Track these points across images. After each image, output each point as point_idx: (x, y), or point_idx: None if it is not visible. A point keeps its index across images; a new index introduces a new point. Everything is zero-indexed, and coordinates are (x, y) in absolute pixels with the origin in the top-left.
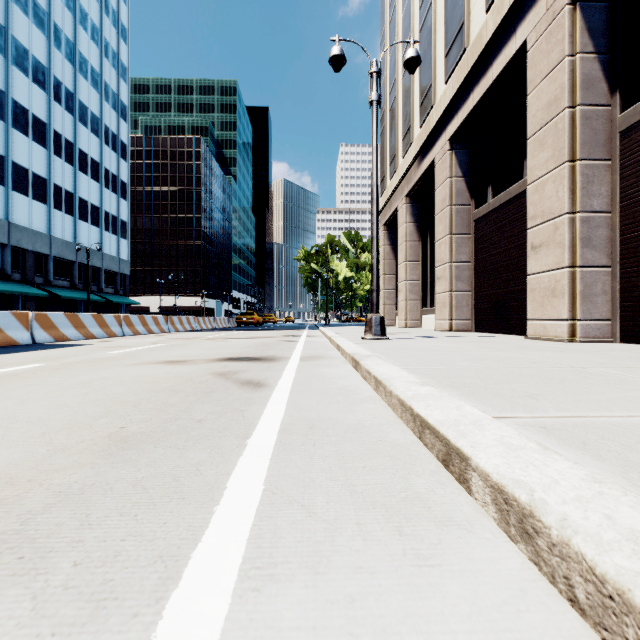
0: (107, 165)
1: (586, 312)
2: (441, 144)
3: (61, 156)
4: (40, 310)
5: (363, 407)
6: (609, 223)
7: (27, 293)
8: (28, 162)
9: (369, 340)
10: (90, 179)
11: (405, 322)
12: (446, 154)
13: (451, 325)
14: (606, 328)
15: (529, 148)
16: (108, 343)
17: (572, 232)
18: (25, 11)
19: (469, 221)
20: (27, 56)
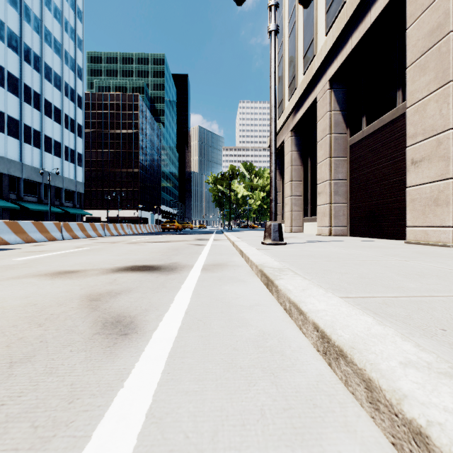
0: (67, 111)
1: None
2: (322, 85)
3: (30, 103)
4: (14, 219)
5: None
6: None
7: (2, 206)
8: (4, 107)
9: (268, 245)
10: (53, 121)
11: (290, 228)
12: (326, 92)
13: (330, 231)
14: None
15: (409, 75)
16: (36, 247)
17: None
18: None
19: (345, 146)
20: (3, 27)
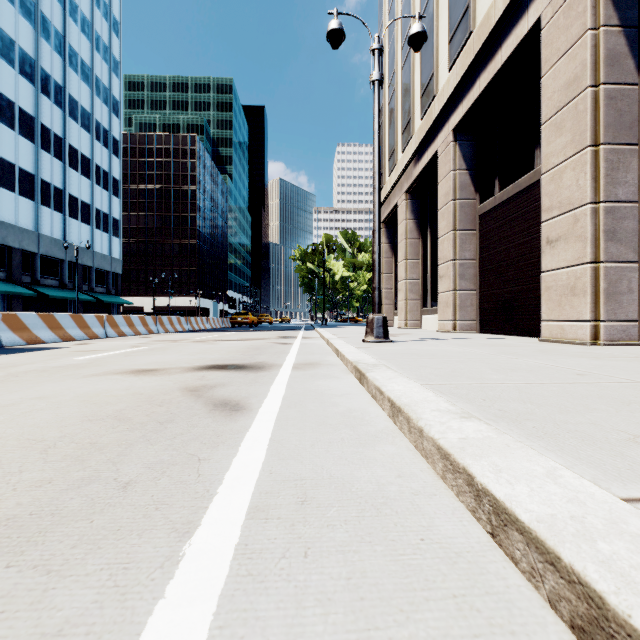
0: (98, 161)
1: (610, 312)
2: (444, 136)
3: (50, 151)
4: (27, 310)
5: (379, 451)
6: (635, 214)
7: (13, 292)
8: (14, 157)
9: (370, 343)
10: (80, 175)
11: (405, 322)
12: (449, 146)
13: (455, 326)
14: (632, 330)
15: (544, 134)
16: (83, 346)
17: (595, 224)
18: (11, 0)
19: (474, 216)
20: (13, 47)
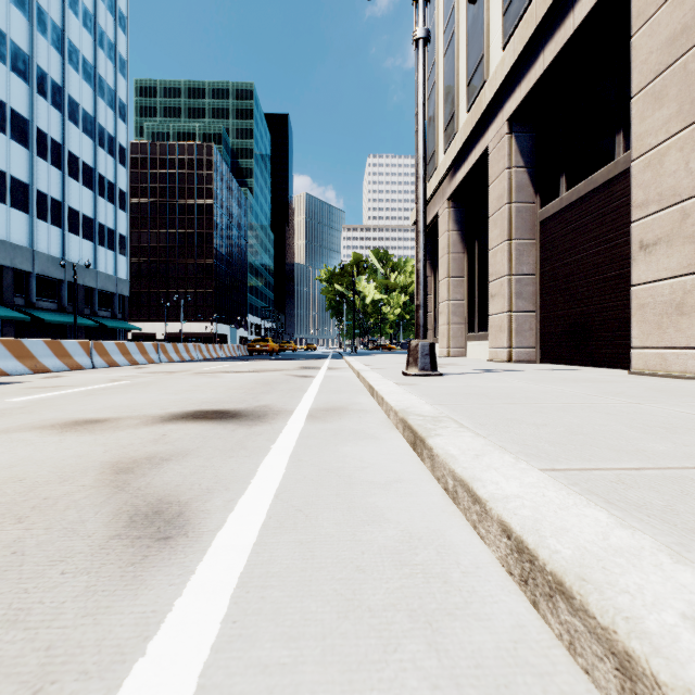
0: (102, 171)
1: None
2: (496, 127)
3: (46, 158)
4: (21, 336)
5: None
6: None
7: (2, 316)
8: (5, 164)
9: (414, 377)
10: (82, 186)
11: (447, 350)
12: (503, 139)
13: (510, 354)
14: None
15: (636, 108)
16: (49, 380)
17: None
18: None
19: (533, 223)
20: (4, 40)
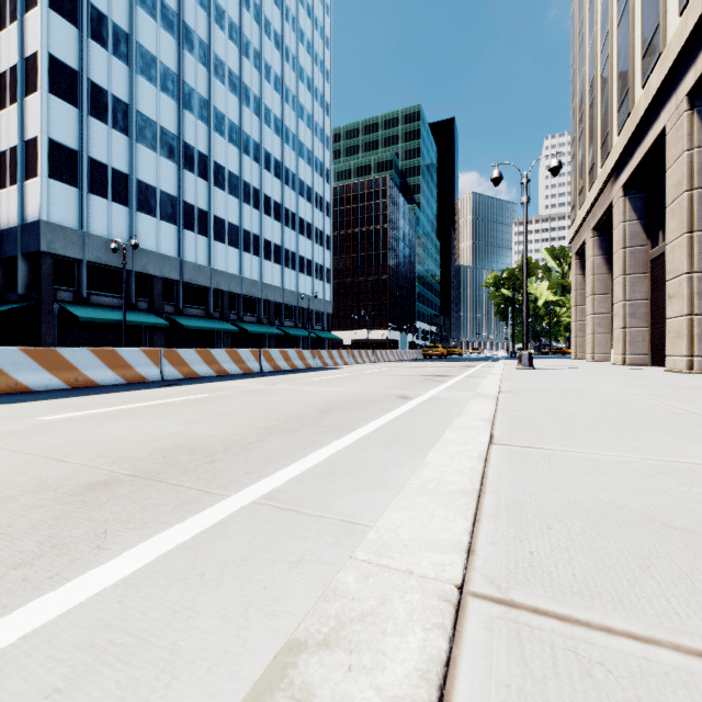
0: (316, 224)
1: None
2: (616, 189)
3: (289, 226)
4: (277, 345)
5: (475, 386)
6: None
7: (273, 333)
8: (271, 236)
9: (519, 369)
10: (306, 239)
11: (591, 356)
12: (619, 200)
13: (624, 359)
14: None
15: (666, 215)
16: (353, 368)
17: (690, 288)
18: (270, 126)
19: (645, 261)
20: (271, 159)
